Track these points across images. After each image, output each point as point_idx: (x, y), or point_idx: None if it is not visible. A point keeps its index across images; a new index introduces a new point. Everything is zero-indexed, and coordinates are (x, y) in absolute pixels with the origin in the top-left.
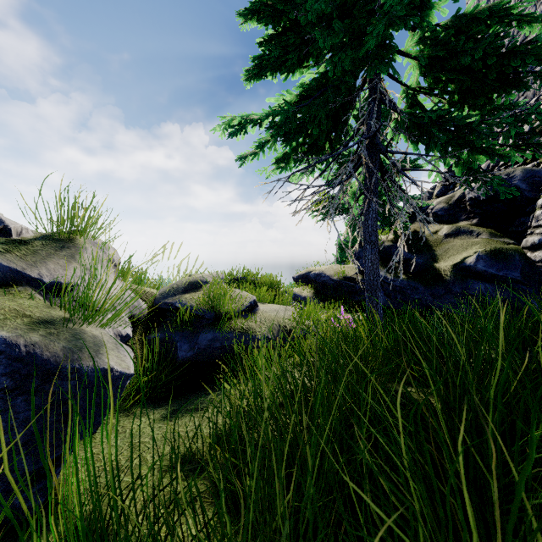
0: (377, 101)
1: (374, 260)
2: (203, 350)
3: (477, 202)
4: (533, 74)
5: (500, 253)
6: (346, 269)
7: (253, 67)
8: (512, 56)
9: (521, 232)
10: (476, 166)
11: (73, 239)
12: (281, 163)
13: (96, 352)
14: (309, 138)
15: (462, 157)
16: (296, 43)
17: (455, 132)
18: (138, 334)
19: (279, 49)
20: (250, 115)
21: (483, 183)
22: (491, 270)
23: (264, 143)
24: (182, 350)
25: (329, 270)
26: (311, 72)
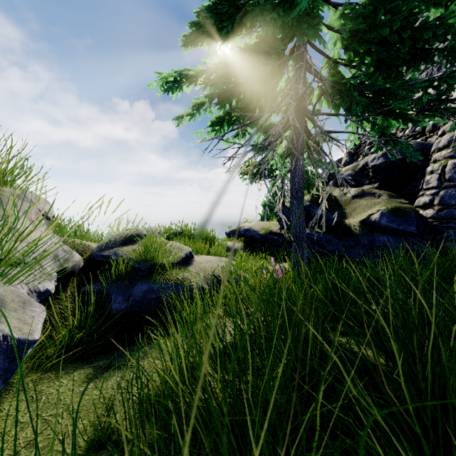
0: (303, 67)
1: (300, 214)
2: (138, 301)
3: (378, 169)
4: (438, 49)
5: (399, 211)
6: (271, 225)
7: (189, 33)
8: (424, 29)
9: (413, 194)
10: (389, 130)
11: None
12: (215, 127)
13: None
14: (241, 102)
15: (377, 122)
16: (229, 12)
17: (372, 98)
18: (71, 287)
19: (213, 17)
20: (184, 71)
21: (393, 146)
22: (393, 225)
23: (199, 104)
24: (116, 302)
25: (256, 226)
26: (242, 42)
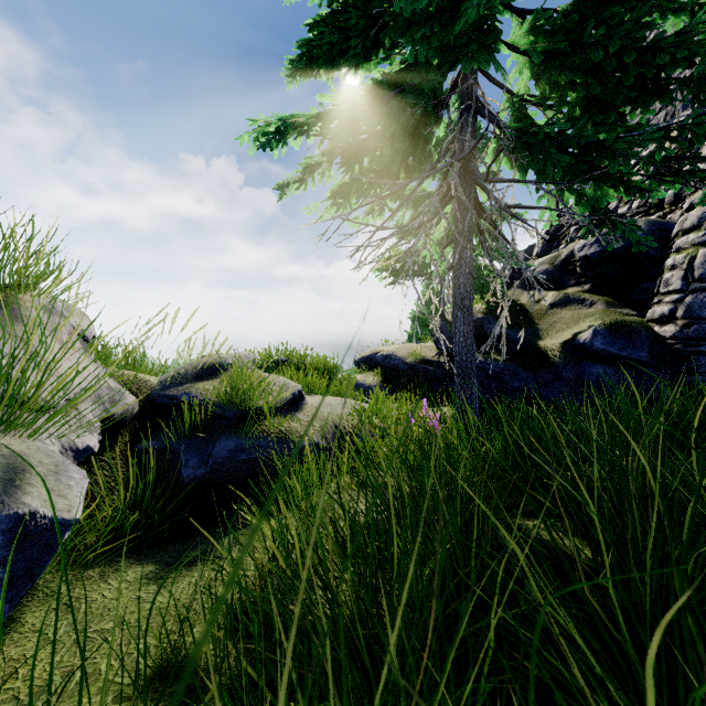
0: (472, 109)
1: (468, 333)
2: (221, 465)
3: (589, 263)
4: (679, 80)
5: (622, 327)
6: (424, 349)
7: (298, 57)
8: (657, 49)
9: (644, 301)
10: (604, 205)
11: (6, 295)
12: (338, 199)
13: (4, 485)
14: (377, 162)
15: (586, 193)
16: (359, 25)
17: (577, 156)
18: (121, 444)
19: (334, 33)
20: (291, 116)
21: (611, 229)
22: (612, 349)
23: (314, 166)
24: (189, 466)
25: (401, 351)
26: (379, 70)
